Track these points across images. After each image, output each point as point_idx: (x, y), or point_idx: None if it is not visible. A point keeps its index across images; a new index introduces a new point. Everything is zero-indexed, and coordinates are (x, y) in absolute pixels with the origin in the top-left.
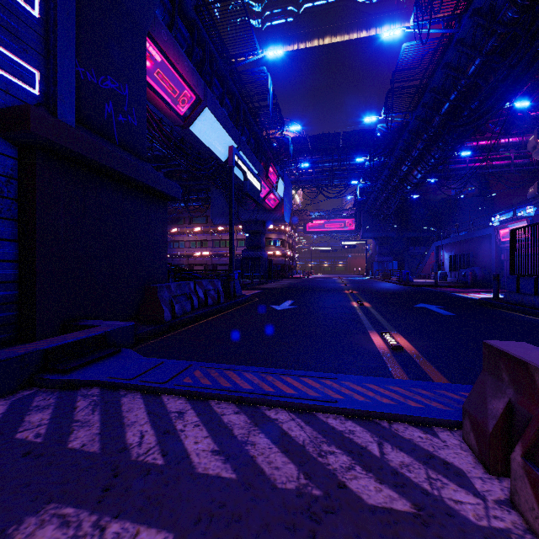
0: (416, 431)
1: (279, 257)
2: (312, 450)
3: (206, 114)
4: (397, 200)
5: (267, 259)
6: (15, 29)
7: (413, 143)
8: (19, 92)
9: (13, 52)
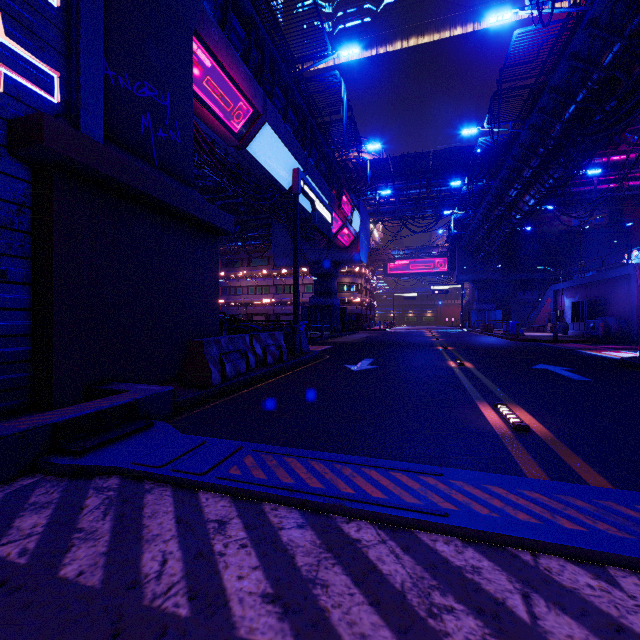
0: (580, 574)
1: (354, 305)
2: (418, 602)
3: (266, 132)
4: (502, 234)
5: (339, 308)
6: (29, 22)
7: (526, 160)
8: (34, 99)
9: (25, 50)
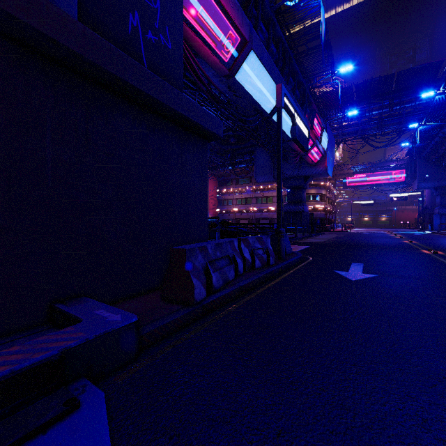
0: None
1: (318, 211)
2: None
3: (252, 59)
4: None
5: (308, 213)
6: None
7: None
8: None
9: None
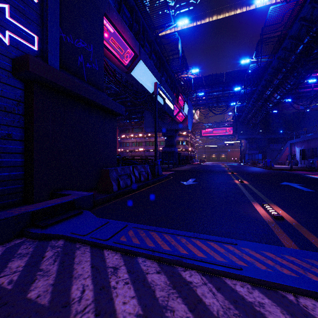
0: None
1: (184, 151)
2: None
3: (141, 64)
4: (262, 114)
5: (177, 153)
6: (22, 10)
7: (275, 75)
8: (25, 48)
9: (21, 24)
